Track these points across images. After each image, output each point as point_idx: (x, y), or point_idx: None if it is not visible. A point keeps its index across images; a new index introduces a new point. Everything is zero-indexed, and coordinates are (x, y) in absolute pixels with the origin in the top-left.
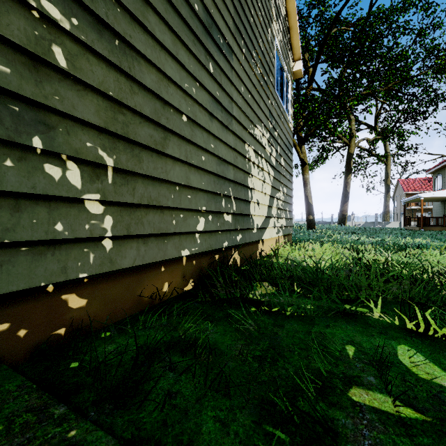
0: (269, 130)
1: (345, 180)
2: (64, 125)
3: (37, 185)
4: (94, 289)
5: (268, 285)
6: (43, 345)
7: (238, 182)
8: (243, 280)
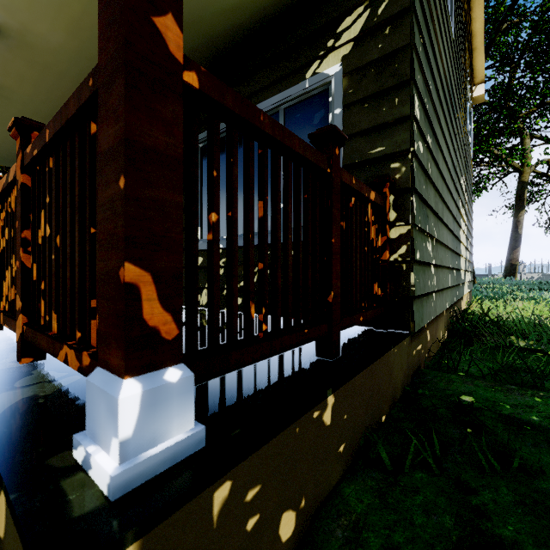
0: (465, 175)
1: (516, 218)
2: (428, 214)
3: (427, 257)
4: (430, 329)
5: (525, 338)
6: (424, 362)
7: (458, 237)
8: (500, 332)
